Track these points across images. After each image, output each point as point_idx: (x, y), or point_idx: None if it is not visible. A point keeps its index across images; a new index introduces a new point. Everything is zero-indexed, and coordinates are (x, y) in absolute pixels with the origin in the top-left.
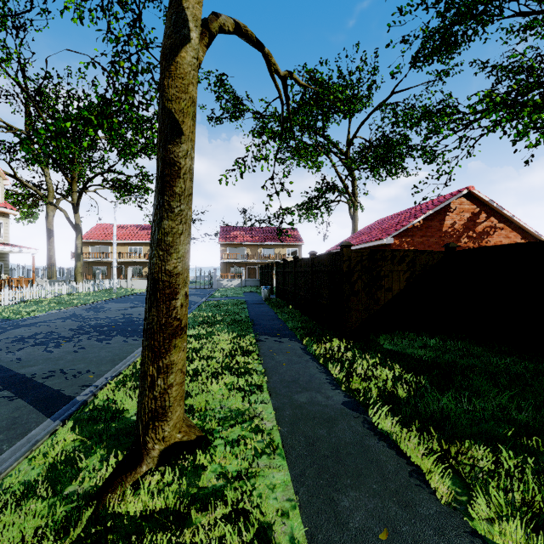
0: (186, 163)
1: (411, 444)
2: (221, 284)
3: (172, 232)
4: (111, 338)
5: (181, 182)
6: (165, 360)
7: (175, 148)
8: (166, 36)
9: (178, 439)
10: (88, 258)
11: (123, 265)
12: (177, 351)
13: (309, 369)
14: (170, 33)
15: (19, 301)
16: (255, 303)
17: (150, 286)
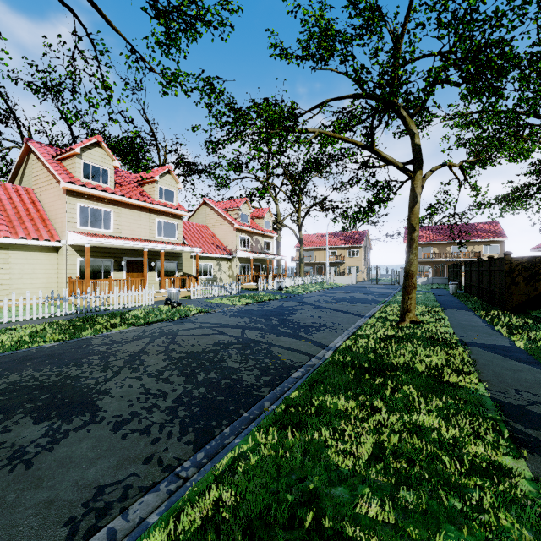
0: (417, 238)
1: (503, 329)
2: None
3: (412, 259)
4: (356, 304)
5: (415, 244)
6: (410, 295)
7: (413, 234)
8: (410, 202)
9: (414, 319)
10: None
11: (323, 265)
12: (414, 293)
13: (473, 318)
14: (411, 201)
15: (284, 287)
16: (442, 295)
17: (405, 274)
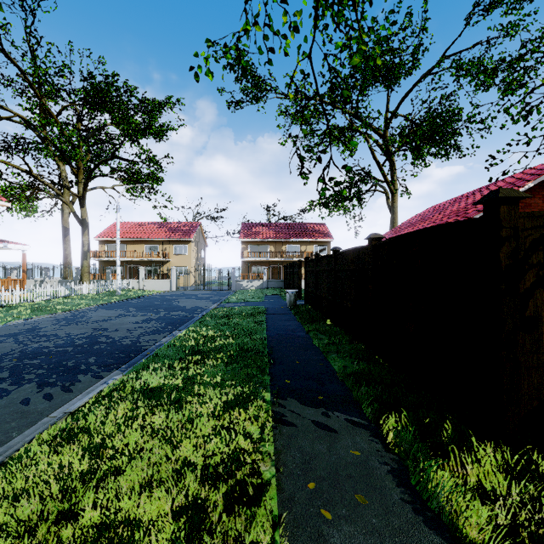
0: None
1: None
2: (240, 285)
3: None
4: (11, 391)
5: None
6: None
7: None
8: None
9: None
10: (105, 257)
11: (139, 264)
12: None
13: None
14: None
15: None
16: (277, 313)
17: None
